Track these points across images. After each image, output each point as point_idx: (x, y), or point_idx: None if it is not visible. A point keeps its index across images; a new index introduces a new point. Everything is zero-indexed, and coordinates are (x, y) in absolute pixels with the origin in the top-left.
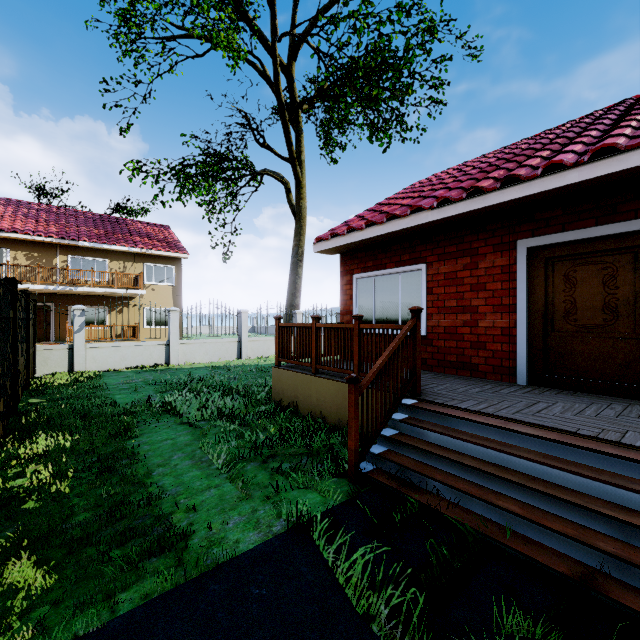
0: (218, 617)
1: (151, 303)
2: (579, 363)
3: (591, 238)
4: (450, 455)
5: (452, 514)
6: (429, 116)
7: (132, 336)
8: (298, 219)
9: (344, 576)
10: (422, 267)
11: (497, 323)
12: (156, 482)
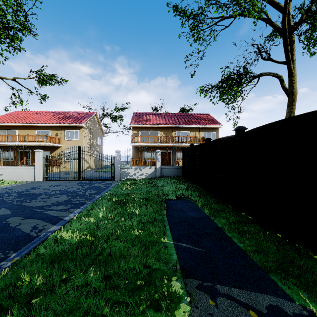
0: None
1: None
2: None
3: None
4: None
5: None
6: None
7: None
8: (290, 96)
9: None
10: None
11: None
12: None
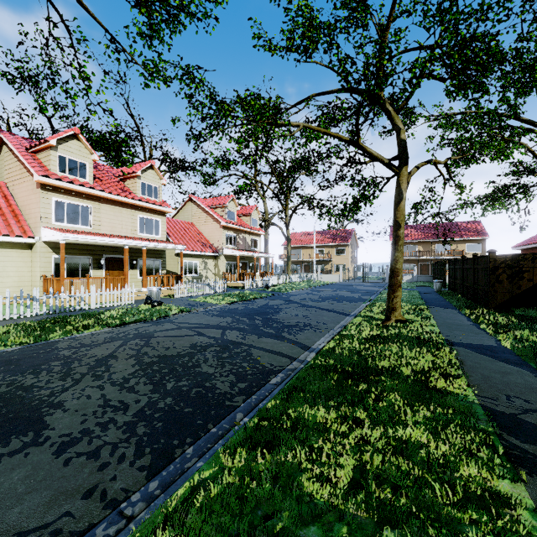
0: None
1: None
2: None
3: None
4: None
5: None
6: None
7: None
8: None
9: None
10: None
11: None
12: None
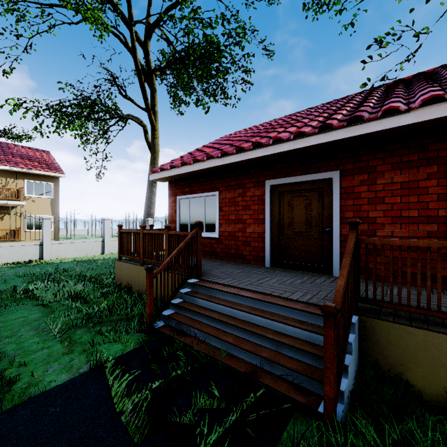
0: (18, 430)
1: (31, 211)
2: (295, 253)
3: (300, 182)
4: (206, 312)
5: (198, 347)
6: (242, 90)
7: (14, 238)
8: (153, 152)
9: (115, 392)
10: (216, 193)
11: (256, 230)
12: (0, 349)
